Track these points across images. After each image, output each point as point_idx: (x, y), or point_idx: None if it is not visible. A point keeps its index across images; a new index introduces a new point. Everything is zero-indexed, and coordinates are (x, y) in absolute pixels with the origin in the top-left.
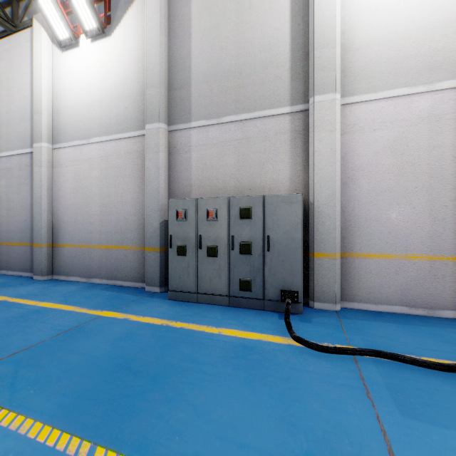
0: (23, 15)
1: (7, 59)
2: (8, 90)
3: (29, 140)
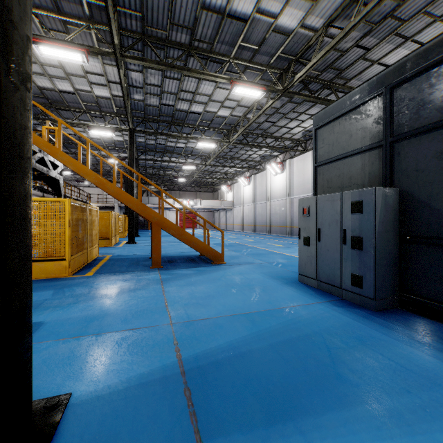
0: (308, 146)
1: (302, 162)
2: (303, 173)
3: (310, 190)
